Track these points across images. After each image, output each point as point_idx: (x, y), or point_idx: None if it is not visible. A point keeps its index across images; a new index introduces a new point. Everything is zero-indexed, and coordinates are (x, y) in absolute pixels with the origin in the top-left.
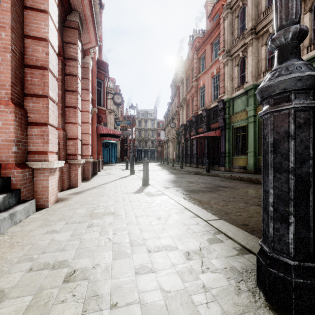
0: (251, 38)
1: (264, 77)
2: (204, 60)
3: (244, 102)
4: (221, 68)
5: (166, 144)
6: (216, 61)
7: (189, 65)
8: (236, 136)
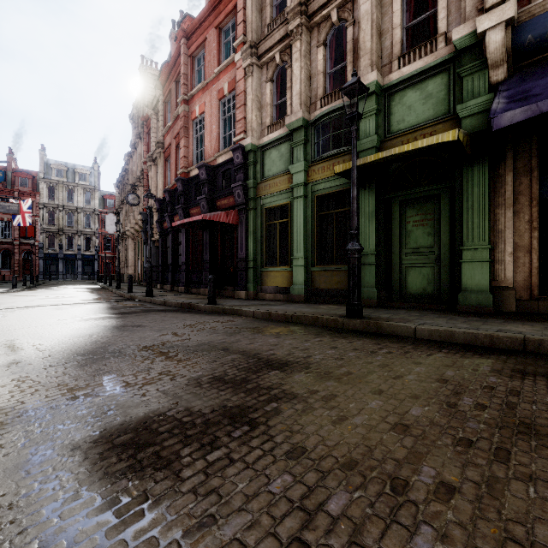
0: (300, 21)
1: (322, 108)
2: (204, 62)
3: (284, 156)
4: (240, 78)
5: (120, 245)
6: (228, 66)
7: (171, 71)
8: (268, 226)
